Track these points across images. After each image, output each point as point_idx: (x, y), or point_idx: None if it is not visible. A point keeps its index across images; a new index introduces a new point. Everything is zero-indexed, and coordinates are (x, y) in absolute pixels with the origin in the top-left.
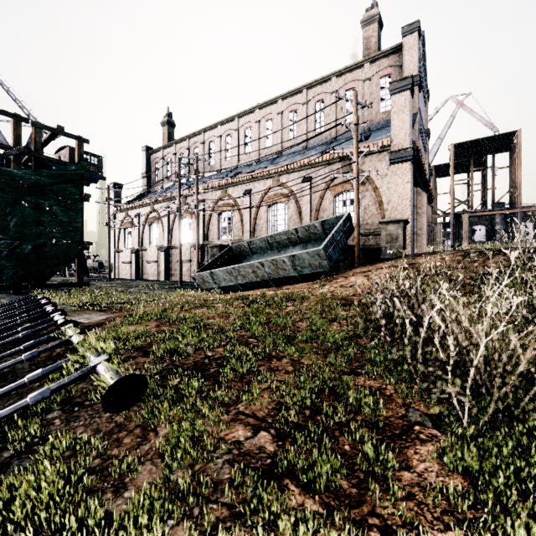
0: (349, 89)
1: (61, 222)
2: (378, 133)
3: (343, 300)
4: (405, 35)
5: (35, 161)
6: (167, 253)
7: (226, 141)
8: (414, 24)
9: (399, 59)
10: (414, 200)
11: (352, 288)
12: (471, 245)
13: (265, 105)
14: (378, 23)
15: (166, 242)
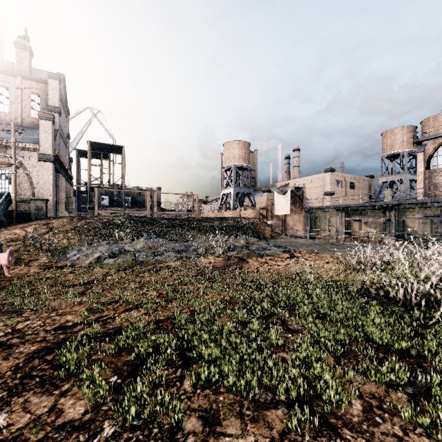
0: (3, 86)
1: None
2: (29, 132)
3: (12, 239)
4: (51, 78)
5: None
6: None
7: None
8: (56, 75)
9: (46, 89)
10: (57, 181)
11: (15, 234)
12: (100, 208)
13: None
14: (30, 53)
15: None
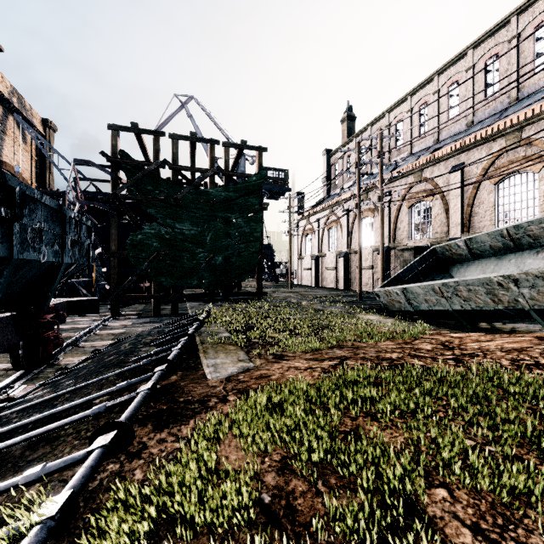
0: None
1: (244, 233)
2: None
3: None
4: None
5: (225, 178)
6: (346, 259)
7: (419, 113)
8: None
9: None
10: None
11: None
12: None
13: (484, 39)
14: None
15: (344, 247)
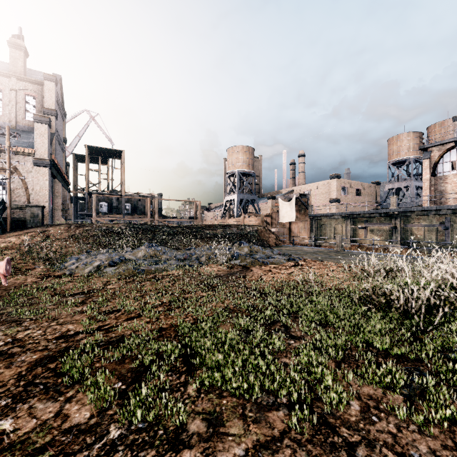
0: None
1: None
2: (24, 135)
3: (7, 248)
4: (47, 79)
5: None
6: None
7: None
8: (53, 77)
9: (42, 91)
10: (53, 187)
11: (10, 243)
12: (98, 215)
13: None
14: (25, 53)
15: None
